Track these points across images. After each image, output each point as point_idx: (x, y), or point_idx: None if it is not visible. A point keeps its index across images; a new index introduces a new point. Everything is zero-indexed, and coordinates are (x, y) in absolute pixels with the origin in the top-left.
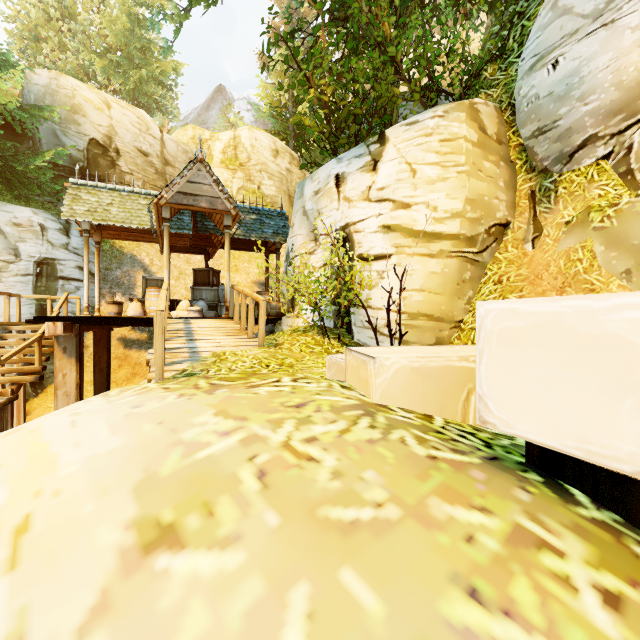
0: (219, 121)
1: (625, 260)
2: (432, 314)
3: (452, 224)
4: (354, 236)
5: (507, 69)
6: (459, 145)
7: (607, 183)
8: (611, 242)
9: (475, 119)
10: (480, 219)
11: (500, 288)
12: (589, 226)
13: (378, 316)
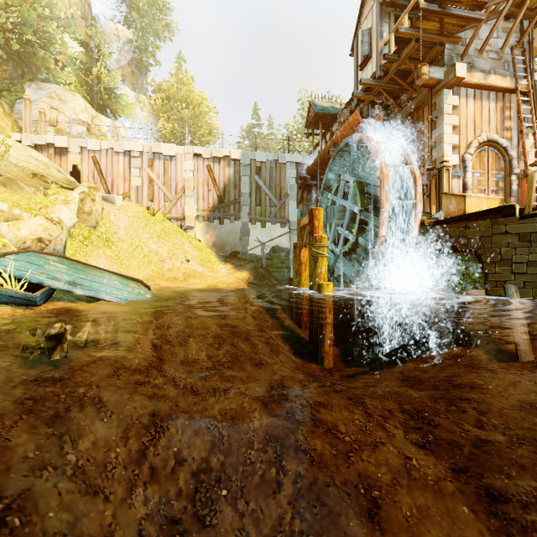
0: None
1: None
2: None
3: None
4: None
5: (12, 97)
6: None
7: None
8: None
9: (2, 106)
10: (4, 132)
11: None
12: None
13: None
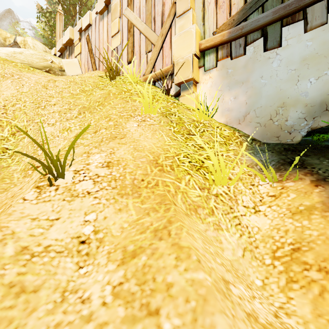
0: (10, 29)
1: None
2: None
3: None
4: None
5: None
6: None
7: None
8: None
9: None
10: None
11: None
12: None
13: None
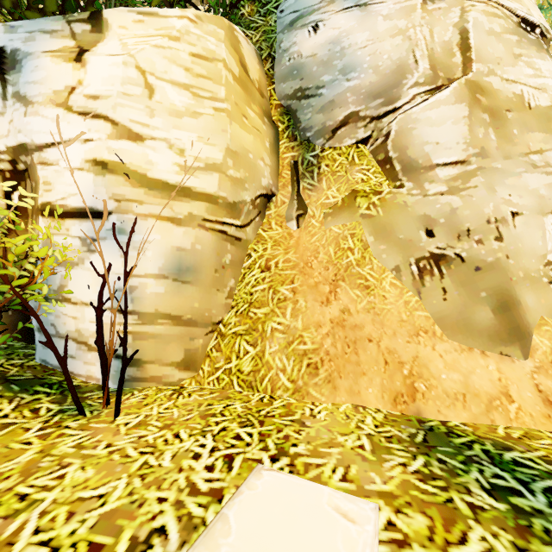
0: None
1: (394, 255)
2: (179, 315)
3: (209, 180)
4: (36, 169)
5: (266, 16)
6: (218, 70)
7: (368, 168)
8: (379, 233)
9: (236, 48)
10: (244, 181)
11: (269, 277)
12: (357, 212)
13: (84, 317)
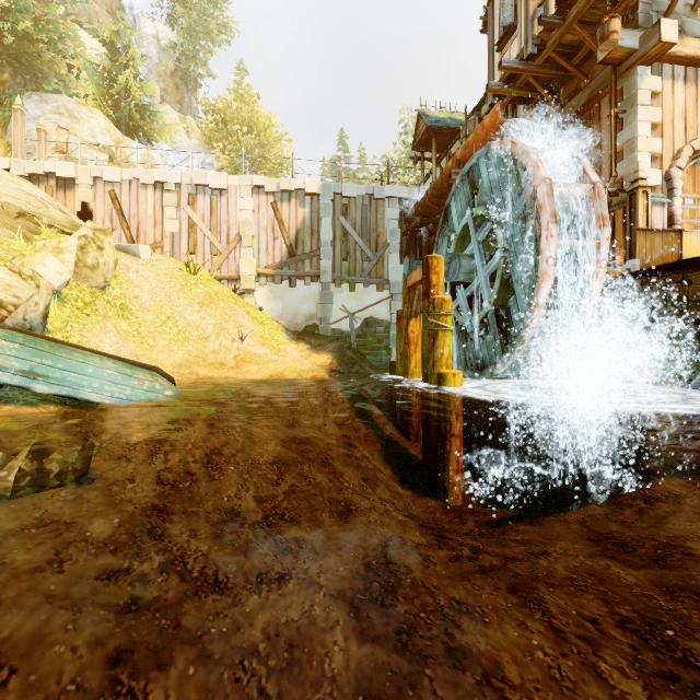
0: None
1: None
2: None
3: None
4: None
5: (5, 112)
6: None
7: None
8: None
9: None
10: None
11: None
12: None
13: None
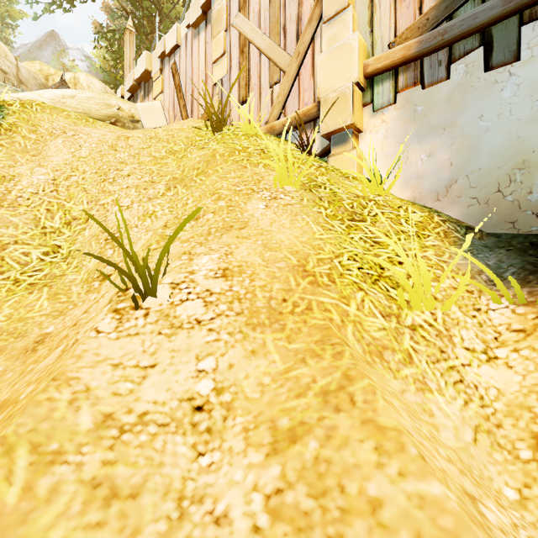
0: (53, 62)
1: None
2: None
3: None
4: None
5: None
6: None
7: None
8: None
9: None
10: None
11: None
12: None
13: None
